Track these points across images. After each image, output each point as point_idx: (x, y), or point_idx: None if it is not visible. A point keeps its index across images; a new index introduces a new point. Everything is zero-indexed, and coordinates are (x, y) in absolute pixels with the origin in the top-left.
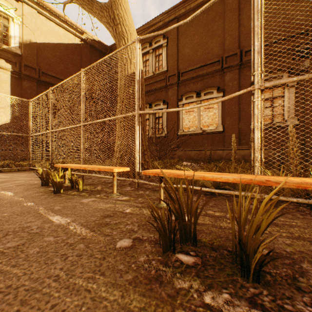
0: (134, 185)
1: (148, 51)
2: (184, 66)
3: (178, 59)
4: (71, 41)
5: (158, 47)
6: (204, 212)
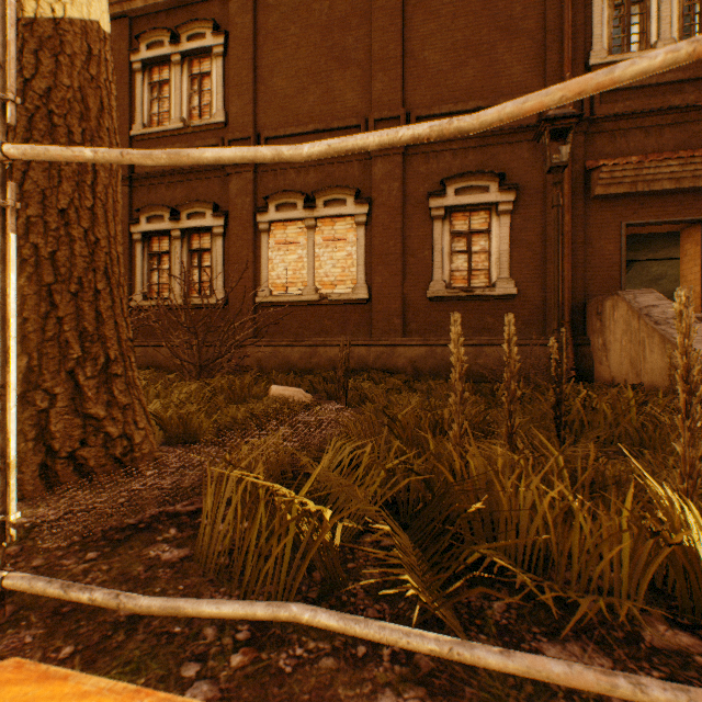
0: None
1: (168, 56)
2: (272, 120)
3: (256, 98)
4: None
5: (198, 52)
6: None
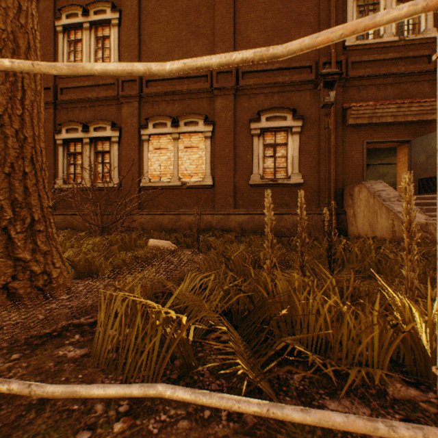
0: None
1: (81, 23)
2: None
3: (140, 55)
4: None
5: (101, 22)
6: None
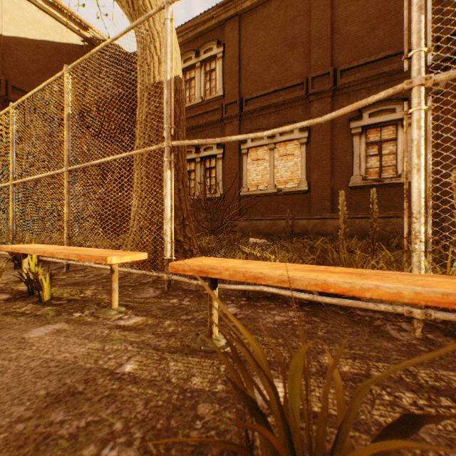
0: (163, 283)
1: (194, 64)
2: (249, 89)
3: (240, 78)
4: (66, 40)
5: (209, 59)
6: (314, 361)
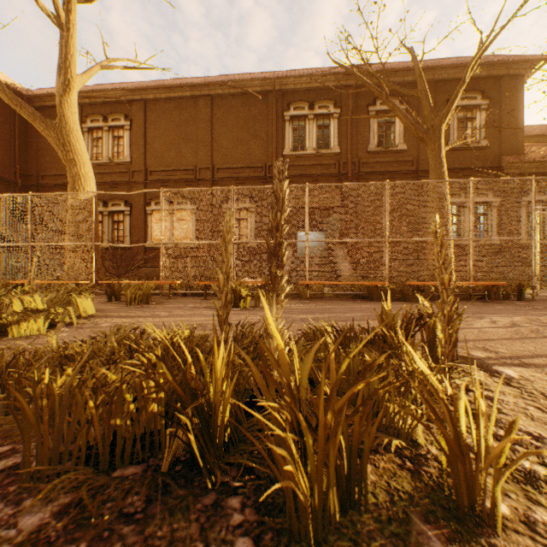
0: None
1: (102, 127)
2: (154, 163)
3: (146, 152)
4: None
5: (117, 127)
6: None
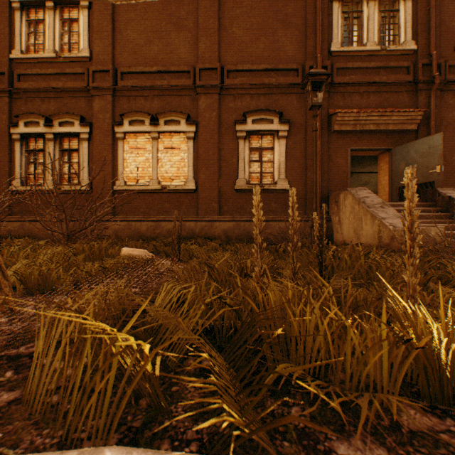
0: None
1: (43, 1)
2: (126, 60)
3: (114, 43)
4: None
5: (68, 3)
6: None
